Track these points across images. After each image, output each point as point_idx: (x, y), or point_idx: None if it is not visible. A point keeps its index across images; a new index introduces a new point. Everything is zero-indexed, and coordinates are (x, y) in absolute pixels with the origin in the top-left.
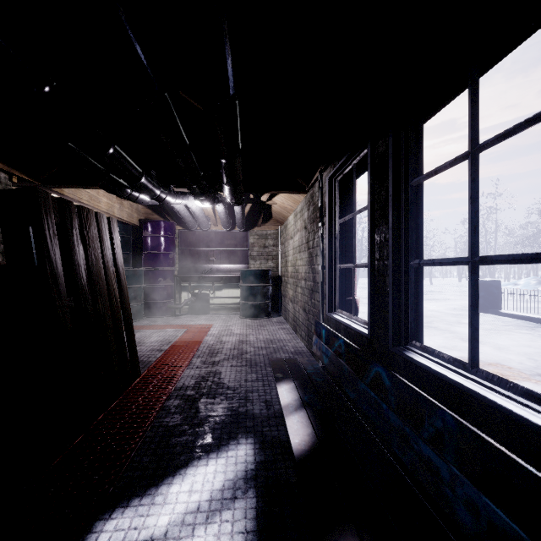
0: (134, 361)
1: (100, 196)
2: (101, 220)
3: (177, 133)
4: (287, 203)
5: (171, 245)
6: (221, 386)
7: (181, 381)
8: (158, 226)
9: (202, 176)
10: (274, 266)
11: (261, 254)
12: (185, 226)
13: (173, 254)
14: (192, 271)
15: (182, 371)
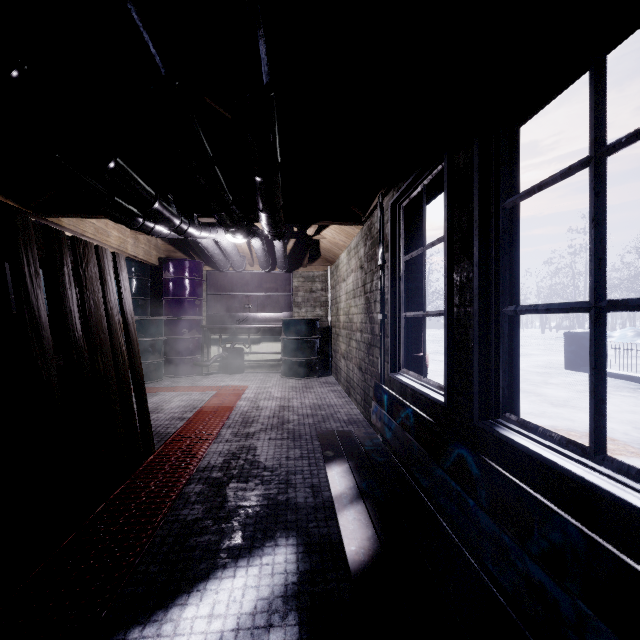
0: (147, 434)
1: (109, 229)
2: (103, 256)
3: (196, 141)
4: (339, 238)
5: (197, 289)
6: (256, 466)
7: (205, 459)
8: (182, 267)
9: (232, 200)
10: (322, 315)
11: (307, 301)
12: (215, 266)
13: (200, 299)
14: (223, 321)
15: (207, 446)
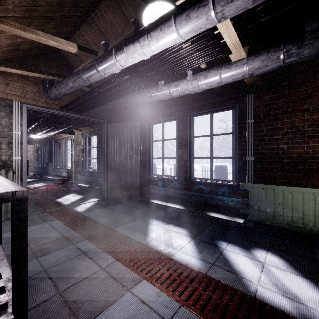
0: None
1: None
2: None
3: None
4: None
5: None
6: None
7: None
8: None
9: None
10: None
11: None
12: None
13: None
14: None
15: None
